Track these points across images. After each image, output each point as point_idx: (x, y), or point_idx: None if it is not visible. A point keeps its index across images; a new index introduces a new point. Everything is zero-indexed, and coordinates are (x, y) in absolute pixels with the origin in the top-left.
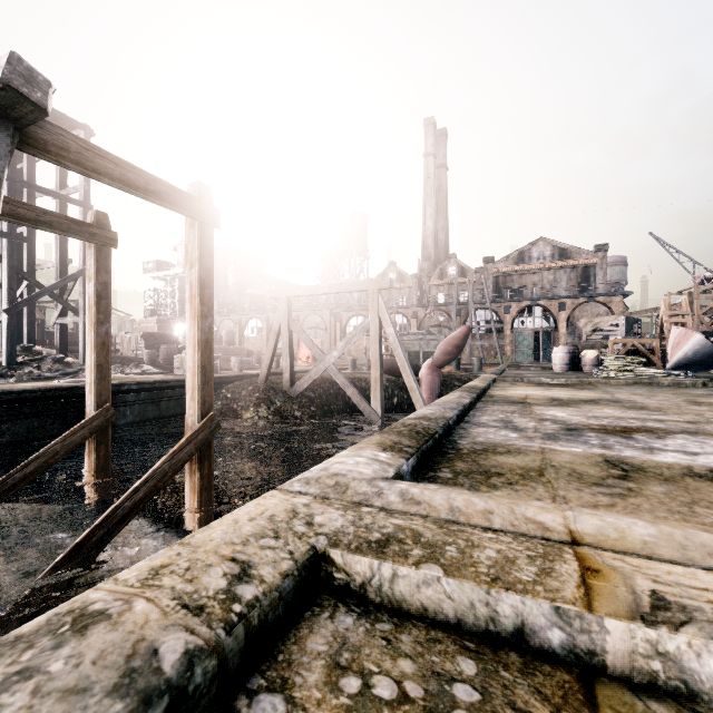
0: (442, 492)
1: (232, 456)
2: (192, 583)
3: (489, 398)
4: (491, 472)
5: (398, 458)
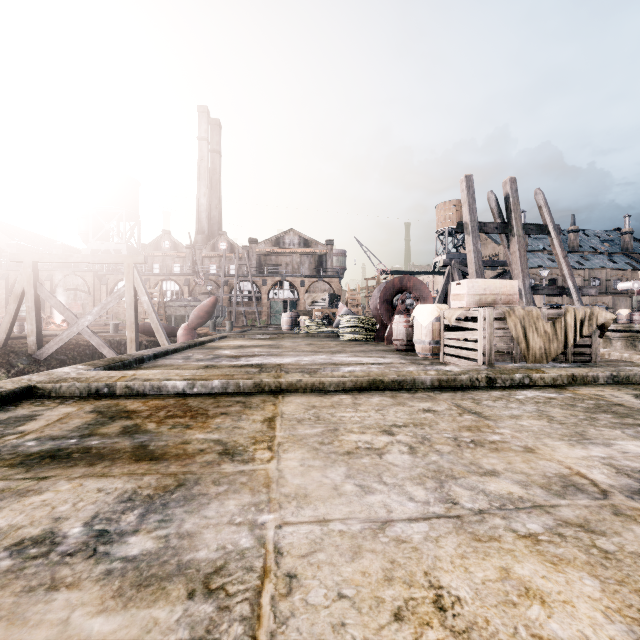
0: (97, 371)
1: None
2: None
3: (201, 347)
4: None
5: (90, 367)
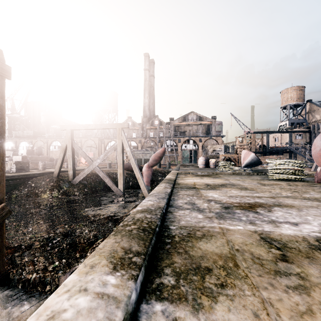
0: None
1: (30, 223)
2: None
3: (178, 185)
4: (202, 268)
5: (127, 281)
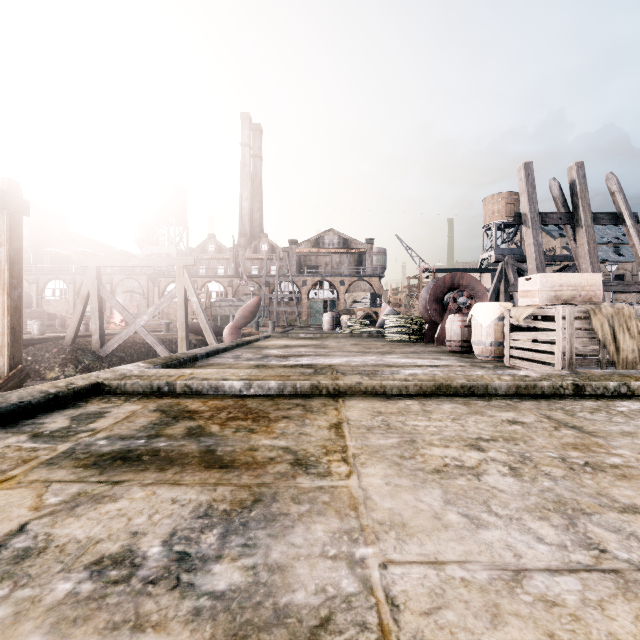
0: (157, 369)
1: None
2: (54, 384)
3: (248, 346)
4: None
5: (150, 365)
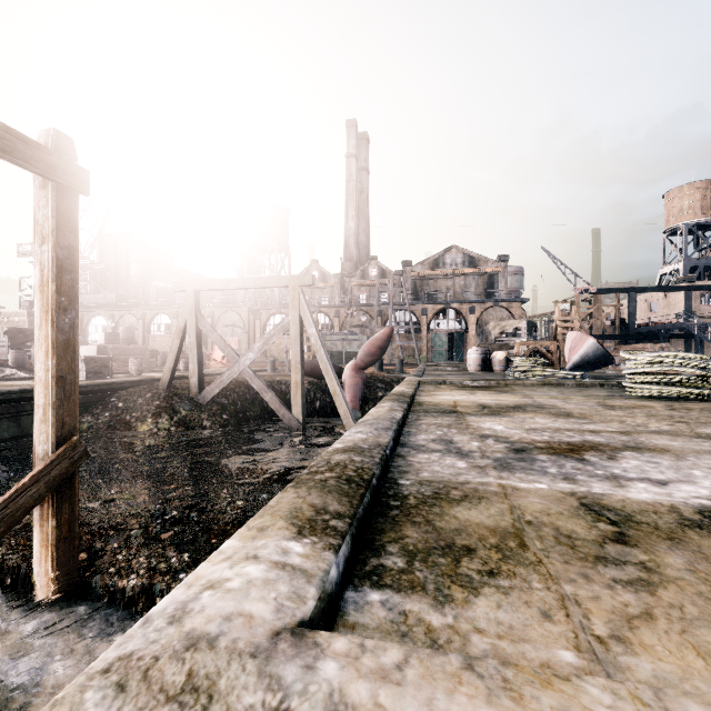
0: (417, 694)
1: (118, 481)
2: None
3: (419, 406)
4: (458, 548)
5: (322, 551)
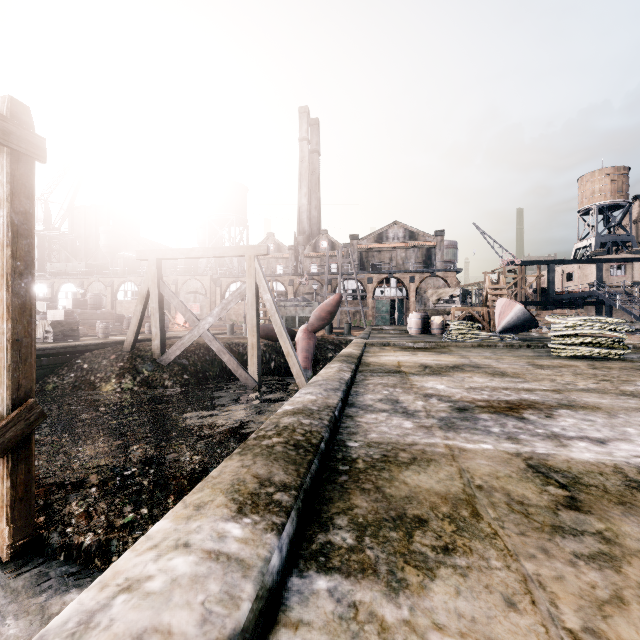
0: None
1: (81, 439)
2: None
3: (366, 367)
4: (409, 519)
5: (263, 533)
